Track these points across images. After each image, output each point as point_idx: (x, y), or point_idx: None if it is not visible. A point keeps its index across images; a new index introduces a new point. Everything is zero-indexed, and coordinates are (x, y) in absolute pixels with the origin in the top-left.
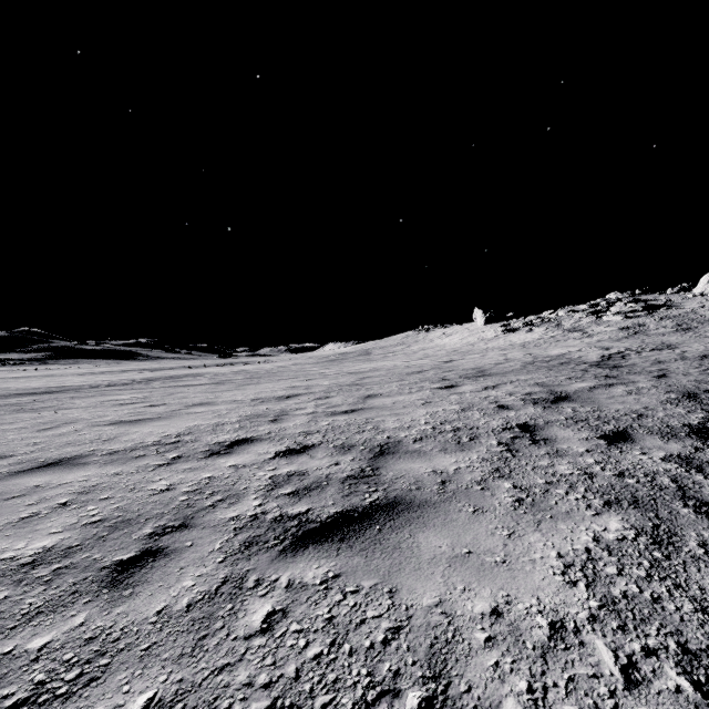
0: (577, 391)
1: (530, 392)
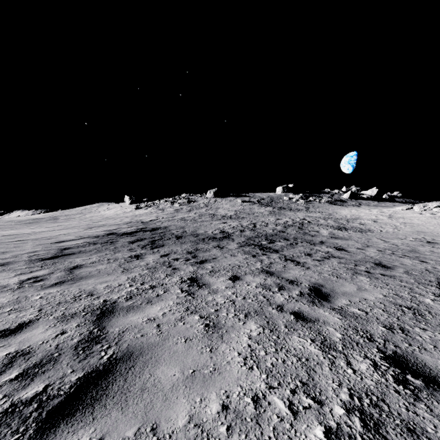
0: (122, 228)
1: (109, 229)
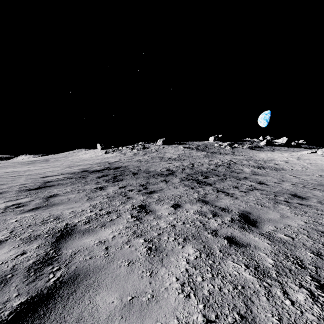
0: (93, 167)
1: (84, 167)
